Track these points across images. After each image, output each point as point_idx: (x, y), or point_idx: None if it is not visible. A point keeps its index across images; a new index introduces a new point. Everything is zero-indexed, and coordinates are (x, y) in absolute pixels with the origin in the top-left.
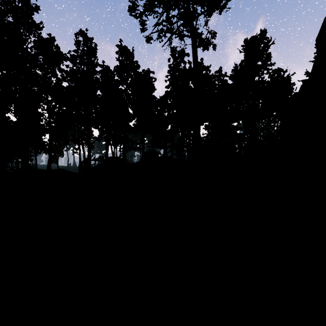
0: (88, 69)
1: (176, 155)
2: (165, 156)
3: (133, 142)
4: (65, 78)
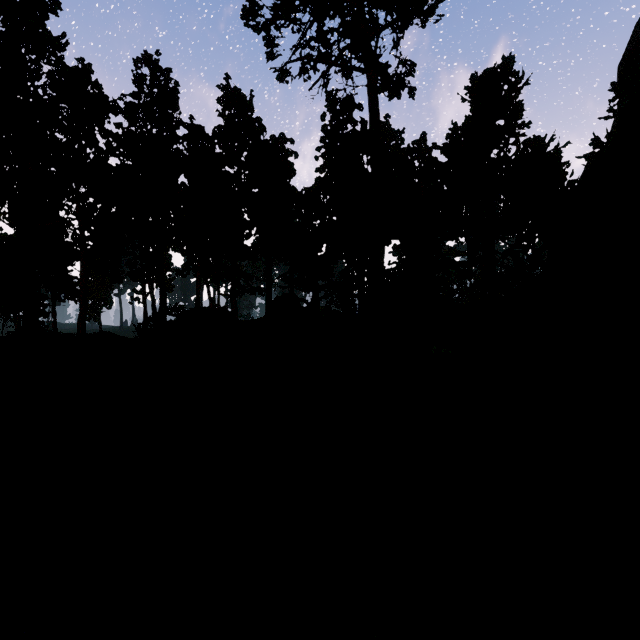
0: (161, 132)
1: (337, 305)
2: (316, 307)
3: (249, 278)
4: (114, 149)
